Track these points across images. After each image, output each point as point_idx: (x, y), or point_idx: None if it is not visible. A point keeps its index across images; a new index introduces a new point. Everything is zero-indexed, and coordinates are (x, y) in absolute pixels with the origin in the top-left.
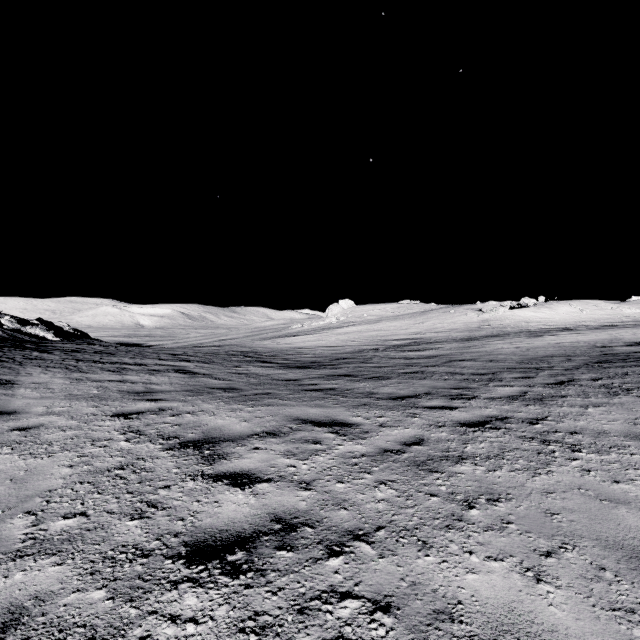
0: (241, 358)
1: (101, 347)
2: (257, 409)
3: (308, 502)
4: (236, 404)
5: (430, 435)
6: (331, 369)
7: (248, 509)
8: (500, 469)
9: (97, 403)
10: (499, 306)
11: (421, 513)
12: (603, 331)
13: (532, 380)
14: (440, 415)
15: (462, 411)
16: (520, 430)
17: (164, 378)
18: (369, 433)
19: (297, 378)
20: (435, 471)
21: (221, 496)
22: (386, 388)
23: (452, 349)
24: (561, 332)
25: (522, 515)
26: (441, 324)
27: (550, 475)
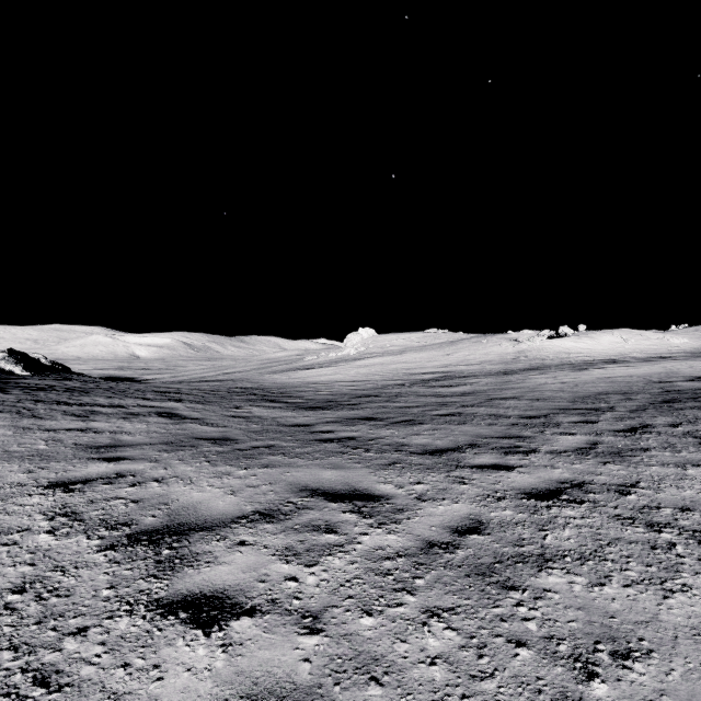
0: (244, 396)
1: (77, 383)
2: (251, 473)
3: (314, 664)
4: (224, 465)
5: (489, 514)
6: (350, 410)
7: (209, 685)
8: (609, 582)
9: (33, 466)
10: (535, 335)
11: (509, 692)
12: (655, 364)
13: (596, 425)
14: (496, 479)
15: (523, 472)
16: (610, 505)
17: (141, 425)
18: (404, 512)
19: (309, 423)
20: (511, 587)
21: (168, 652)
22: (419, 437)
23: (489, 384)
24: (608, 365)
25: (684, 696)
26: (473, 355)
27: (689, 594)
